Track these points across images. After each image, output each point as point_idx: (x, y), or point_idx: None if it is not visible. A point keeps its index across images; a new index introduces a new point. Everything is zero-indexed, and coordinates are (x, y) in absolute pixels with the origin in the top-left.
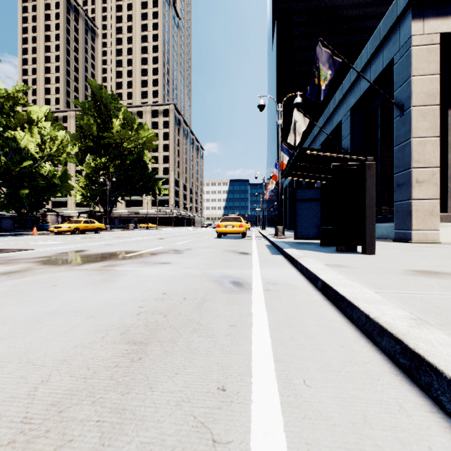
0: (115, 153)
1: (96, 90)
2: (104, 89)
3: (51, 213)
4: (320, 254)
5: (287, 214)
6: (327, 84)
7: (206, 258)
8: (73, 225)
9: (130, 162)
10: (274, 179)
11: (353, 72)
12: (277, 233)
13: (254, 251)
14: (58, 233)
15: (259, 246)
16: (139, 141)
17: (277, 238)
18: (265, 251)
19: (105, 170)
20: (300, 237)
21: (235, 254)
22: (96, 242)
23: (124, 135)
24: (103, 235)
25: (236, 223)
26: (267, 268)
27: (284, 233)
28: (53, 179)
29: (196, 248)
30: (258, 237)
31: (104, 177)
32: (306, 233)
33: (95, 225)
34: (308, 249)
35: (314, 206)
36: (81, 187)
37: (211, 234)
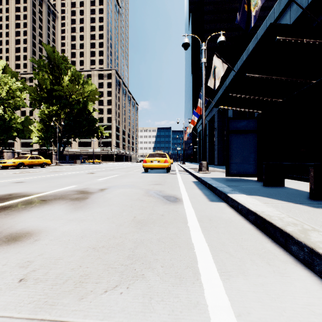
0: (64, 103)
1: (49, 52)
2: (55, 50)
3: (7, 150)
4: (306, 209)
5: (200, 152)
6: (257, 10)
7: (110, 213)
8: (18, 160)
9: (77, 110)
10: (192, 123)
11: (269, 19)
12: (202, 168)
13: (184, 194)
14: (5, 168)
15: (186, 183)
16: (84, 94)
17: (202, 173)
18: (197, 194)
19: (57, 116)
20: (233, 173)
21: (159, 202)
22: (17, 177)
23: (71, 88)
24: (45, 169)
25: (161, 158)
26: (239, 275)
27: (208, 168)
28: (17, 124)
29: (113, 187)
30: (182, 171)
31: (56, 122)
32: (240, 169)
33: (41, 160)
34: (260, 193)
35: (249, 138)
36: (37, 130)
37: (141, 168)
